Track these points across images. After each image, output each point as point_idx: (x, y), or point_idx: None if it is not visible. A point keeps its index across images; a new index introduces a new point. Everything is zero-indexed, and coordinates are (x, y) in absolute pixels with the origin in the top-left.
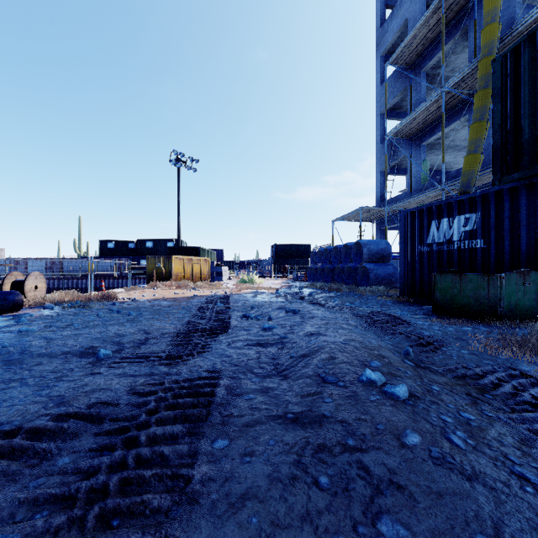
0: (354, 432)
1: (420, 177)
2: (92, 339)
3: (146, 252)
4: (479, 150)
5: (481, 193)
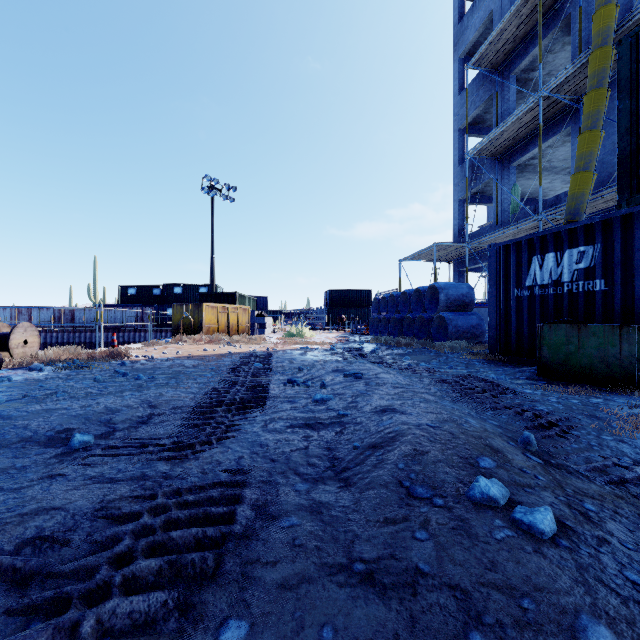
0: (480, 615)
1: (509, 206)
2: (71, 417)
3: (174, 300)
4: (591, 167)
5: (601, 219)
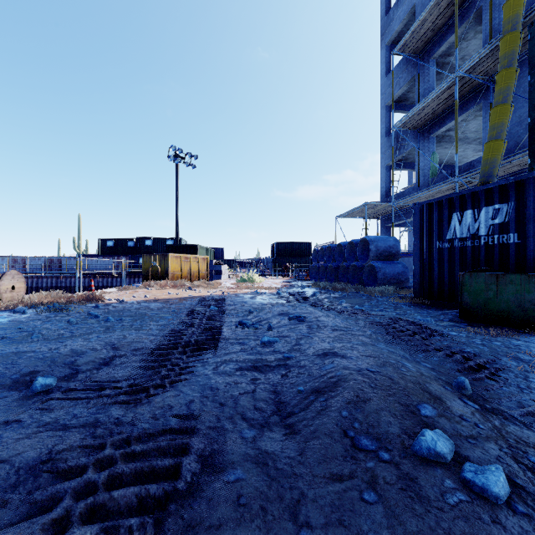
0: None
1: (429, 171)
2: (37, 359)
3: (145, 250)
4: (502, 136)
5: (514, 180)
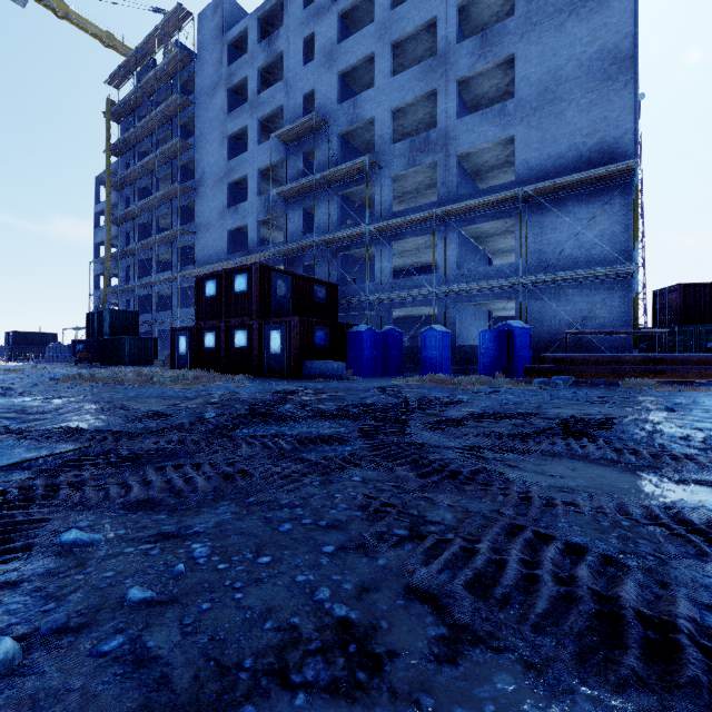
0: None
1: None
2: None
3: None
4: None
5: (85, 340)
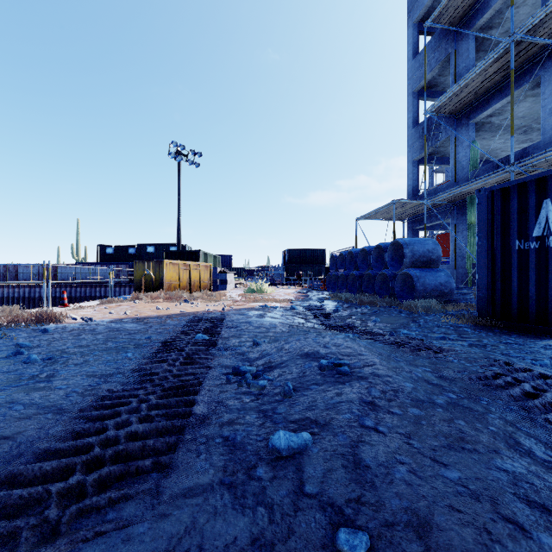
0: None
1: (468, 163)
2: None
3: (147, 258)
4: None
5: None
